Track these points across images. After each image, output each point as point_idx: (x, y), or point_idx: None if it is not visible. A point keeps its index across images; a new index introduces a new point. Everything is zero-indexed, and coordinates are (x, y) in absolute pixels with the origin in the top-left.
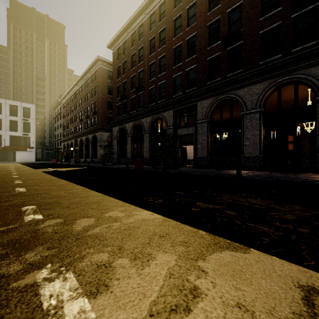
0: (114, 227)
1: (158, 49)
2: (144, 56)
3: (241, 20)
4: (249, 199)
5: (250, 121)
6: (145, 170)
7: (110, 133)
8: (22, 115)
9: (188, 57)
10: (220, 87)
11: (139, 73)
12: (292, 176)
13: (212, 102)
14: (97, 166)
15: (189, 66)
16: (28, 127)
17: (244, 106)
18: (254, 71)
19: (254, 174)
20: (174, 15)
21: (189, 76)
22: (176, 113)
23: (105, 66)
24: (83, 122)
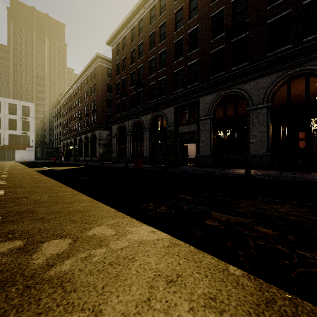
0: (96, 258)
1: (159, 44)
2: (144, 51)
3: (247, 9)
4: (275, 206)
5: (257, 117)
6: (145, 169)
7: (110, 132)
8: (21, 114)
9: (190, 51)
10: (223, 81)
11: (139, 69)
12: (307, 175)
13: (215, 98)
14: (95, 165)
15: (190, 60)
16: (27, 126)
17: (250, 101)
18: (261, 63)
19: (264, 174)
20: (175, 8)
21: (191, 70)
22: (177, 110)
23: (105, 63)
24: (83, 120)
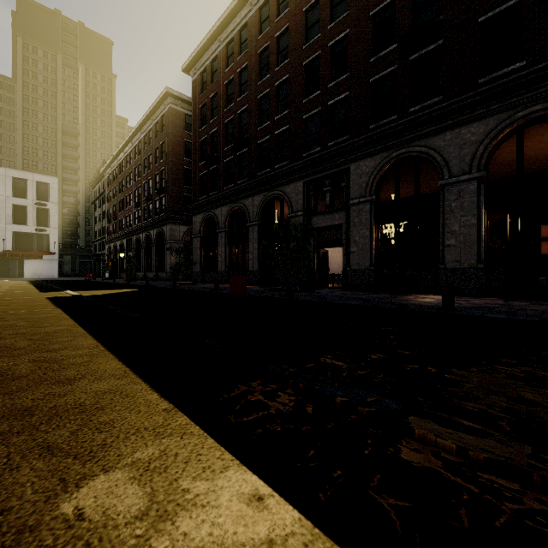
0: None
1: (276, 68)
2: (250, 82)
3: None
4: None
5: (459, 198)
6: (250, 294)
7: (189, 227)
8: (34, 197)
9: (332, 79)
10: (395, 133)
11: (241, 115)
12: None
13: (379, 164)
14: (162, 287)
15: (334, 95)
16: (45, 218)
17: (445, 169)
18: (467, 97)
19: (477, 305)
20: (306, 1)
21: (334, 115)
22: (309, 187)
23: (180, 106)
24: (142, 207)
